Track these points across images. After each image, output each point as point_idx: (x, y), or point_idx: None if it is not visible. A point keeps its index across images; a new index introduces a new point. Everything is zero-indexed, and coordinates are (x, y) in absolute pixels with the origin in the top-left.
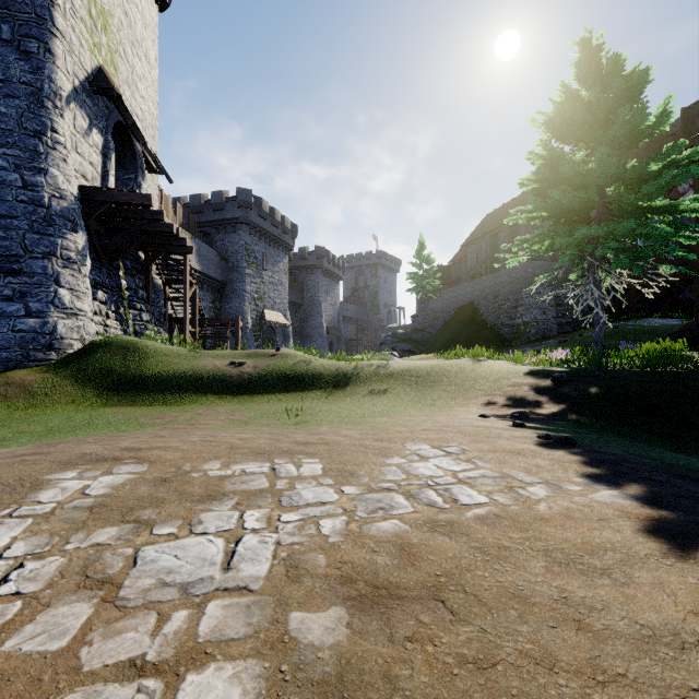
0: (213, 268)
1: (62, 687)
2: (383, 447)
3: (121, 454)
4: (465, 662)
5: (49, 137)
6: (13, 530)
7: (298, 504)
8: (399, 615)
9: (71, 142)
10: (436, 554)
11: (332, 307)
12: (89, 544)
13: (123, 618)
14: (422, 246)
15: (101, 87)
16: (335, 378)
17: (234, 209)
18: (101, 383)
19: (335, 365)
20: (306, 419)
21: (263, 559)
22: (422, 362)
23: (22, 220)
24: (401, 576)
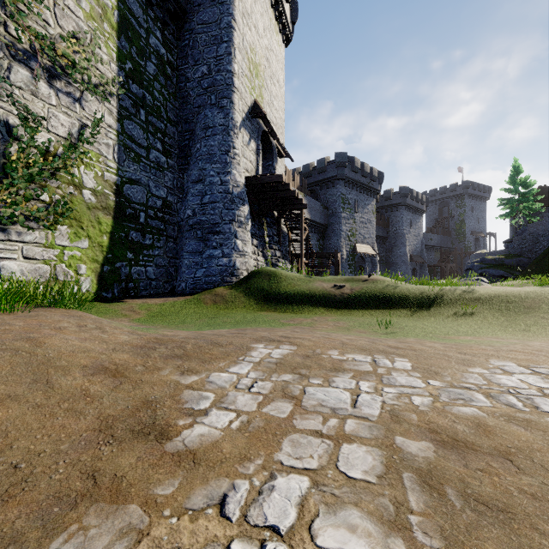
0: (318, 215)
1: (290, 431)
2: (466, 359)
3: (281, 339)
4: (524, 492)
5: (232, 152)
6: (247, 366)
7: (395, 384)
8: (472, 457)
9: (241, 152)
10: (509, 435)
11: (415, 238)
12: (281, 379)
13: (307, 414)
14: (517, 170)
15: (255, 113)
16: (419, 300)
17: (333, 169)
18: (257, 297)
19: (419, 289)
20: (394, 331)
21: (375, 408)
22: (514, 288)
23: (220, 203)
24: (476, 439)
